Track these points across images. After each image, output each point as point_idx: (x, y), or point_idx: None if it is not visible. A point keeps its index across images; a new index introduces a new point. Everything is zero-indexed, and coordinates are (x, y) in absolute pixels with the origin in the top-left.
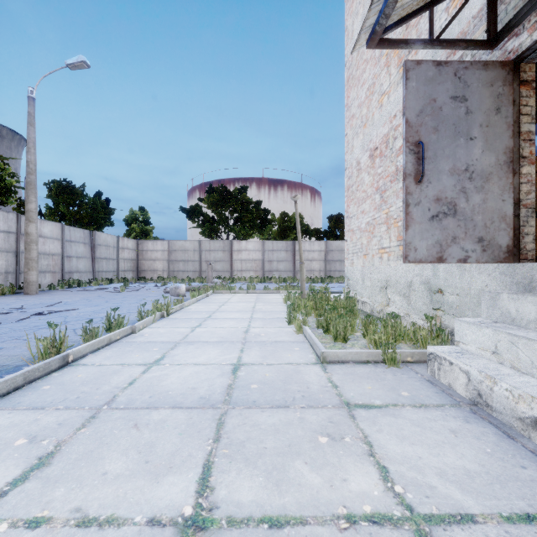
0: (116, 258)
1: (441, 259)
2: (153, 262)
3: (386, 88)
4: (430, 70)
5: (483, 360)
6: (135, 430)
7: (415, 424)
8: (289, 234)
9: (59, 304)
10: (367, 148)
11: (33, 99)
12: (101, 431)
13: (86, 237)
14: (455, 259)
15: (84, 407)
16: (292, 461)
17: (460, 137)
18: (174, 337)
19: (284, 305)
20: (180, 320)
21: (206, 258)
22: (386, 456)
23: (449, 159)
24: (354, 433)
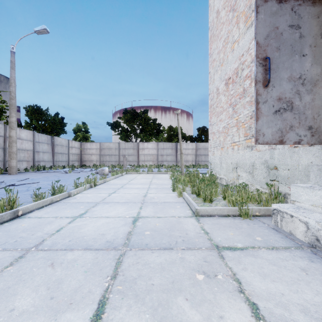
0: (67, 153)
1: (282, 142)
2: (90, 155)
3: (236, 38)
4: (274, 6)
5: (316, 213)
6: (50, 268)
7: (272, 263)
8: (173, 139)
9: (27, 179)
10: (224, 78)
11: (13, 52)
12: (23, 269)
13: (48, 140)
14: (292, 142)
15: (17, 249)
16: (175, 298)
17: (295, 54)
18: (96, 199)
19: (170, 180)
20: (102, 189)
21: (123, 153)
22: (253, 292)
23: (287, 70)
24: (224, 271)
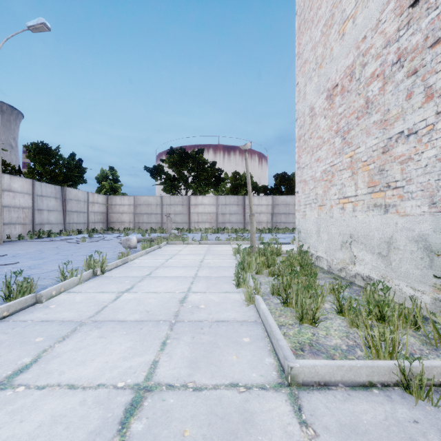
0: (86, 211)
1: None
2: (120, 215)
3: (350, 11)
4: None
5: None
6: None
7: None
8: (240, 190)
9: (6, 256)
10: (324, 89)
11: None
12: None
13: (57, 193)
14: None
15: None
16: None
17: None
18: (85, 311)
19: (234, 259)
20: (113, 280)
21: (167, 212)
22: None
23: None
24: None
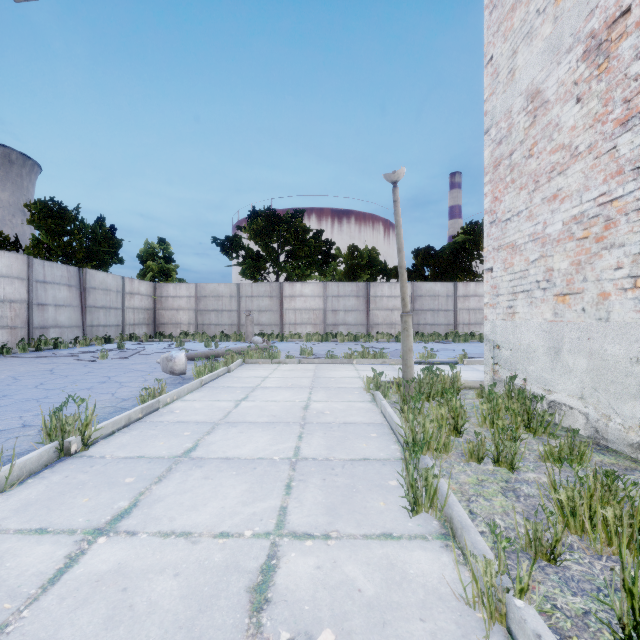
0: (120, 306)
1: None
2: (175, 312)
3: None
4: None
5: None
6: None
7: None
8: (359, 274)
9: None
10: (576, 38)
11: None
12: None
13: (71, 277)
14: None
15: None
16: None
17: None
18: None
19: (369, 401)
20: (97, 474)
21: (247, 307)
22: None
23: None
24: None
